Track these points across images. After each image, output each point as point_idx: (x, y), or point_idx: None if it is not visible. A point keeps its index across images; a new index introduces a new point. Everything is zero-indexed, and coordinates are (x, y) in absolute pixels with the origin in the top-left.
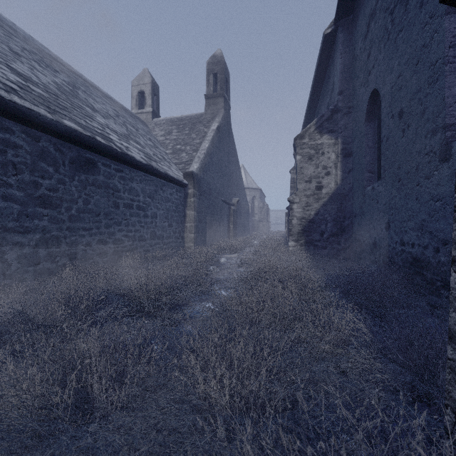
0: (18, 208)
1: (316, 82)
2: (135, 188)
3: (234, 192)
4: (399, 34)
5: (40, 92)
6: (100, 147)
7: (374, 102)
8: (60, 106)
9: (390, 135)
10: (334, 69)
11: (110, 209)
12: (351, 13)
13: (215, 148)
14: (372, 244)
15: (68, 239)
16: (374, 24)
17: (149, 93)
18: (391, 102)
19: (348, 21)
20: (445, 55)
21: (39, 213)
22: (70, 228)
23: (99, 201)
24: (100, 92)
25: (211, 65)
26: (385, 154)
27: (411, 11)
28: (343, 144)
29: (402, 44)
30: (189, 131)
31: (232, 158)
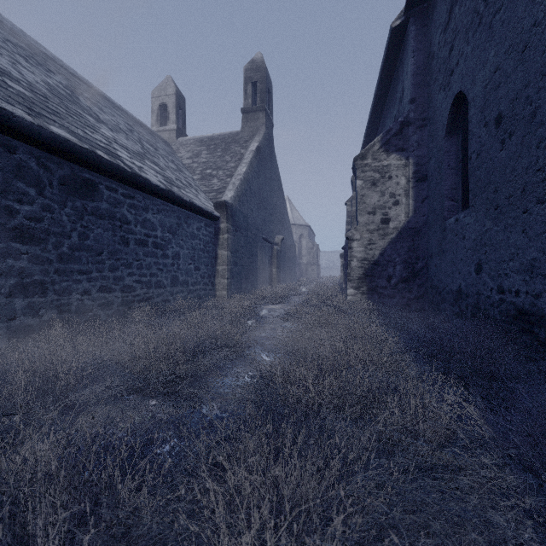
0: None
1: (380, 90)
2: (151, 220)
3: (277, 229)
4: (496, 15)
5: (21, 91)
6: (102, 164)
7: (457, 110)
8: (48, 110)
9: (482, 150)
10: (404, 72)
11: (117, 246)
12: (426, 0)
13: (254, 173)
14: (455, 291)
15: (57, 285)
16: (458, 8)
17: (173, 107)
18: (484, 106)
19: (422, 10)
20: None
21: (15, 250)
22: (60, 270)
23: (101, 235)
24: (111, 103)
25: (250, 71)
26: (475, 175)
27: None
28: (416, 166)
29: (500, 28)
30: (222, 152)
31: (275, 187)
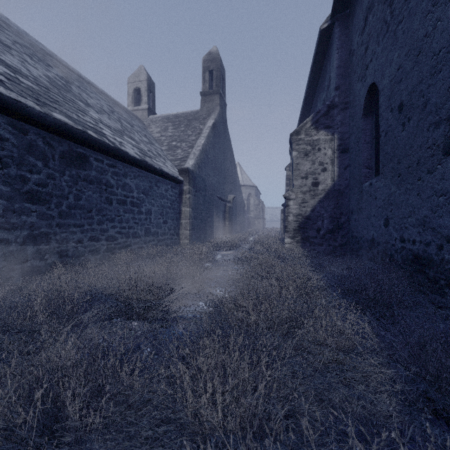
0: (4, 203)
1: (312, 78)
2: (129, 184)
3: (229, 189)
4: (399, 25)
5: (30, 85)
6: (92, 141)
7: (371, 96)
8: (50, 99)
9: (389, 130)
10: (330, 64)
11: (103, 205)
12: (348, 8)
13: (211, 145)
14: (370, 240)
15: (58, 235)
16: (372, 17)
17: (145, 90)
18: (390, 95)
19: (345, 16)
20: (449, 44)
21: (27, 209)
22: (60, 224)
23: (91, 197)
24: (96, 88)
25: (207, 62)
26: (384, 149)
27: (412, 1)
28: (340, 140)
29: (402, 35)
30: (184, 128)
31: (228, 155)
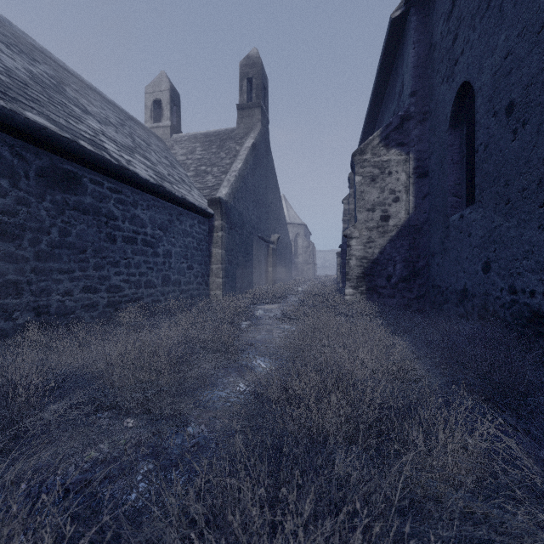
0: None
1: (378, 85)
2: (140, 216)
3: (273, 227)
4: None
5: None
6: (86, 155)
7: (461, 101)
8: (26, 96)
9: (490, 141)
10: (403, 65)
11: (103, 243)
12: None
13: (250, 170)
14: (460, 291)
15: (35, 285)
16: None
17: (167, 103)
18: (493, 94)
19: (423, 1)
20: None
21: None
22: (37, 269)
23: (85, 232)
24: (103, 97)
25: (245, 67)
26: (483, 169)
27: None
28: (417, 162)
29: (512, 9)
30: (216, 149)
31: (271, 185)
